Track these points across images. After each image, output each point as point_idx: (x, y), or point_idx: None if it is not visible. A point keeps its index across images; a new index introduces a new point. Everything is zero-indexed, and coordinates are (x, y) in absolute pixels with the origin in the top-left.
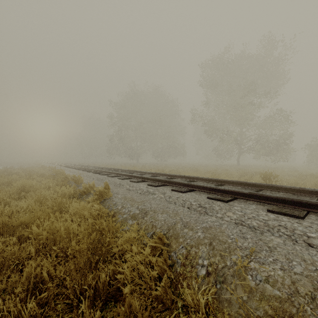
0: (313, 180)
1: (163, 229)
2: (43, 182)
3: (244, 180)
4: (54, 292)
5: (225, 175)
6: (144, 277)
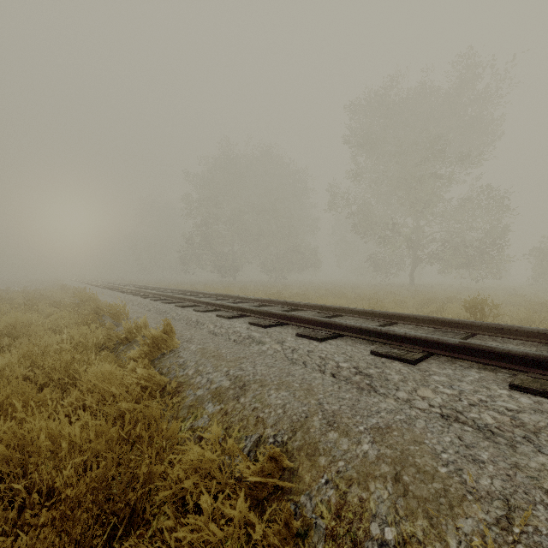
0: None
1: (280, 429)
2: (55, 316)
3: (430, 312)
4: None
5: (393, 304)
6: None
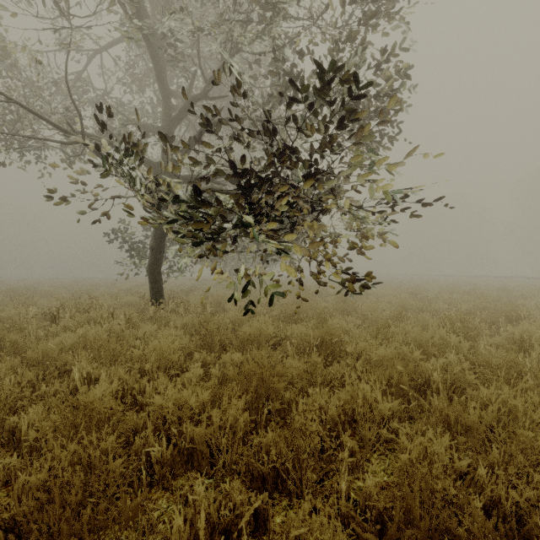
0: None
1: None
2: None
3: None
4: None
5: None
6: None
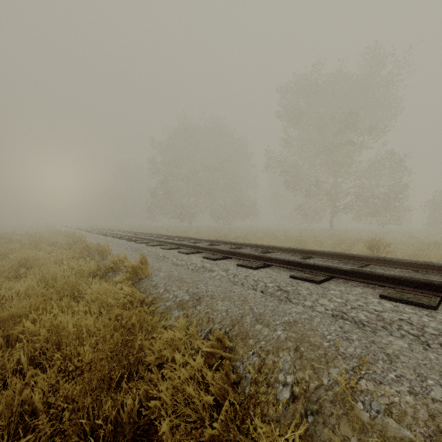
0: (439, 250)
1: (224, 324)
2: (55, 253)
3: (341, 250)
4: (47, 432)
5: (313, 244)
6: (193, 402)
